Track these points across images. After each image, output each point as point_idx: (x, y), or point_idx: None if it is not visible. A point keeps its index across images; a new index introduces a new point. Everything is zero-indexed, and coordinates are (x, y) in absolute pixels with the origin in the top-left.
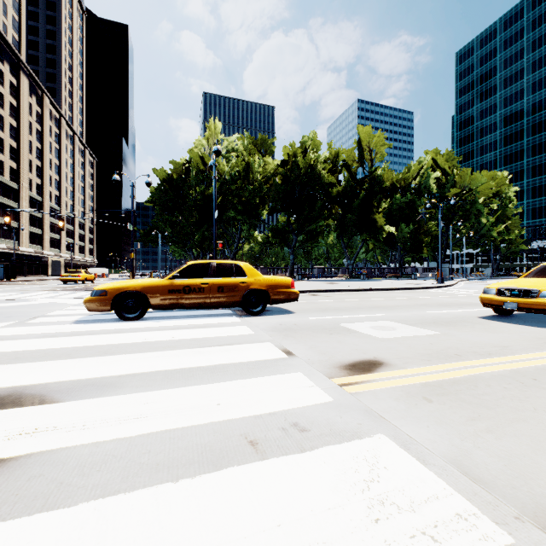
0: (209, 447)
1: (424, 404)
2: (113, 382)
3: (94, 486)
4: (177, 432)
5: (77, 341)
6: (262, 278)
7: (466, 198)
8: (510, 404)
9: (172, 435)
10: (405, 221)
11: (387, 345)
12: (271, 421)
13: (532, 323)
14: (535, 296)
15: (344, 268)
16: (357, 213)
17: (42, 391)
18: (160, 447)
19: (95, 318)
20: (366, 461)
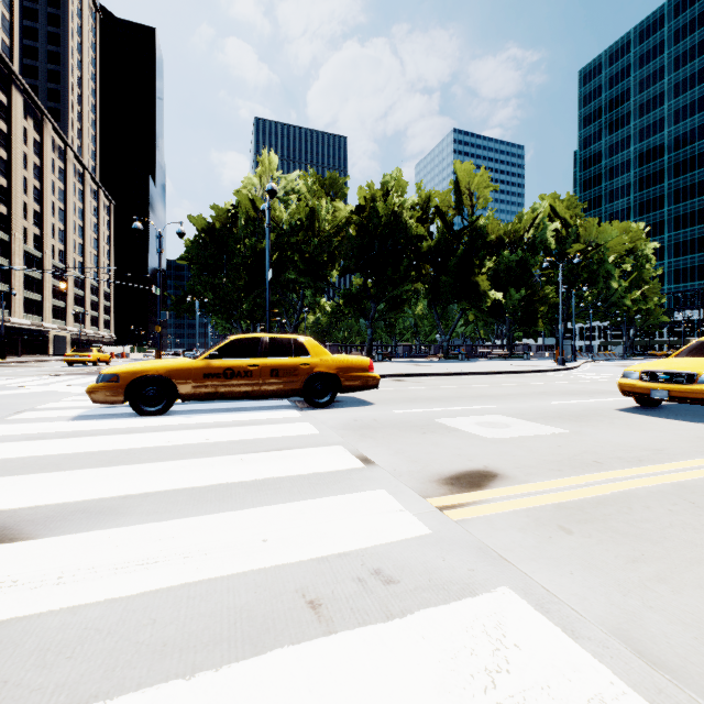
0: (247, 612)
1: (561, 537)
2: (115, 507)
3: (57, 687)
4: (200, 588)
5: (72, 445)
6: (330, 358)
7: (592, 256)
8: (683, 536)
9: (192, 592)
10: (515, 285)
11: (501, 449)
12: (342, 567)
13: (688, 417)
14: (692, 381)
15: (437, 345)
16: (453, 275)
17: (7, 521)
18: (172, 613)
19: (104, 412)
20: (486, 635)
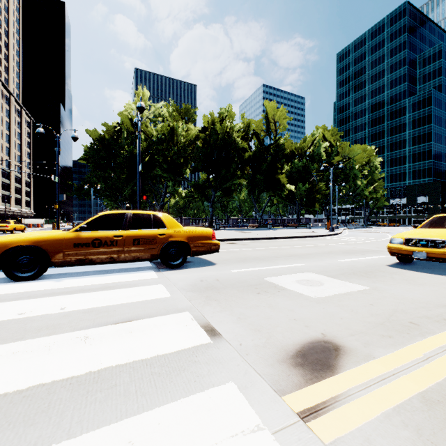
0: None
1: None
2: None
3: None
4: None
5: None
6: (182, 229)
7: (346, 165)
8: None
9: None
10: (302, 181)
11: (327, 310)
12: None
13: (439, 272)
14: (443, 246)
15: (254, 219)
16: (264, 174)
17: None
18: None
19: None
20: None
